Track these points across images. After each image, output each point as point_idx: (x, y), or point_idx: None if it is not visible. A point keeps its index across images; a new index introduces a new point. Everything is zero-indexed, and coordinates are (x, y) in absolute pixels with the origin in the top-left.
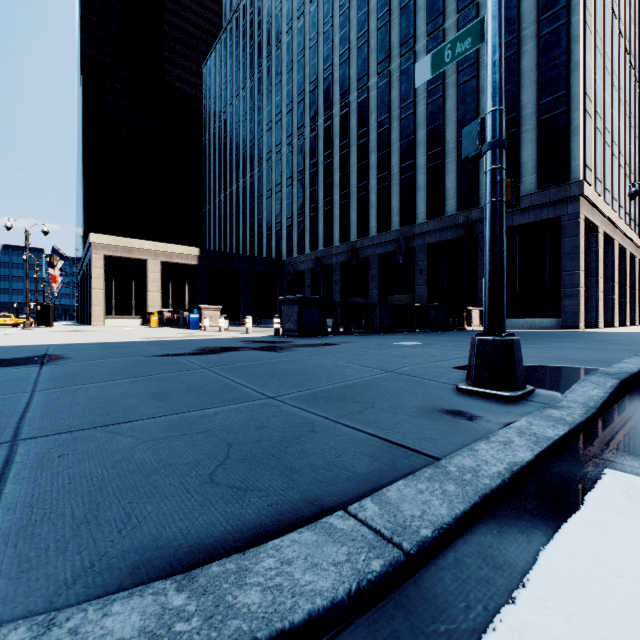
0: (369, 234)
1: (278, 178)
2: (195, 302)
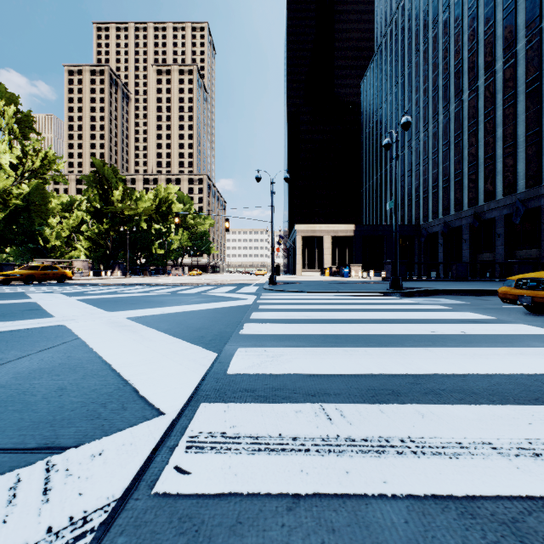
0: (495, 198)
1: (416, 160)
2: (352, 260)
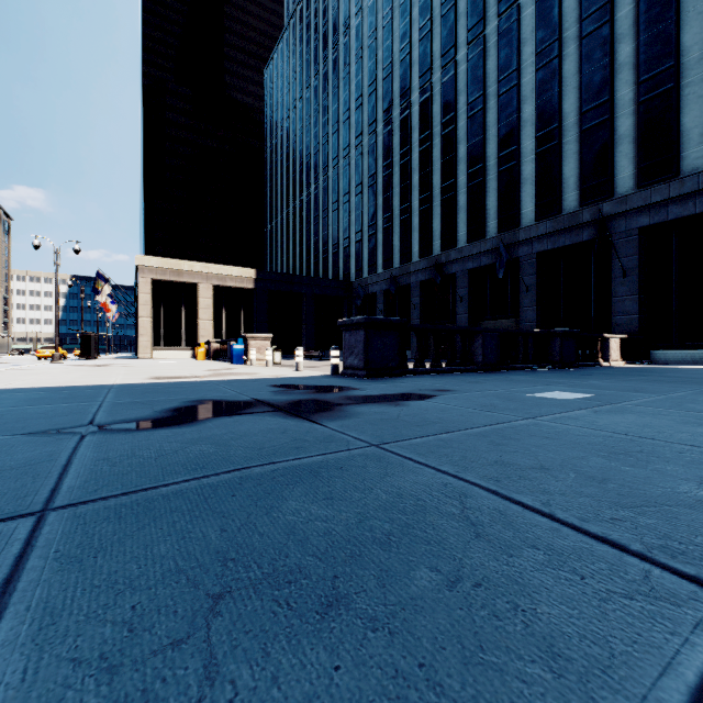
0: (457, 245)
1: (346, 186)
2: (251, 331)
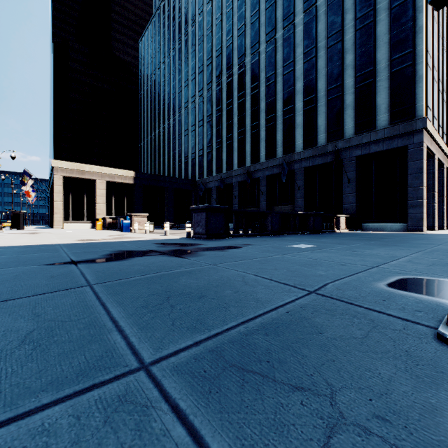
0: (260, 161)
1: (193, 121)
2: (131, 211)
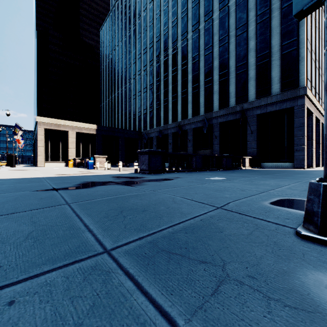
0: (188, 117)
1: (139, 88)
2: (94, 154)
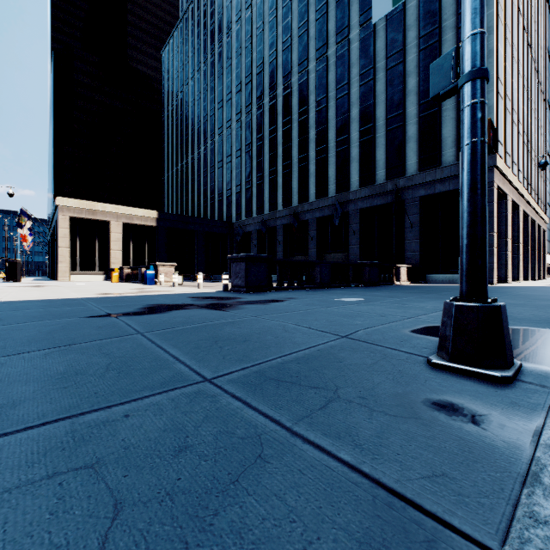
0: (309, 200)
1: (228, 150)
2: (154, 259)
